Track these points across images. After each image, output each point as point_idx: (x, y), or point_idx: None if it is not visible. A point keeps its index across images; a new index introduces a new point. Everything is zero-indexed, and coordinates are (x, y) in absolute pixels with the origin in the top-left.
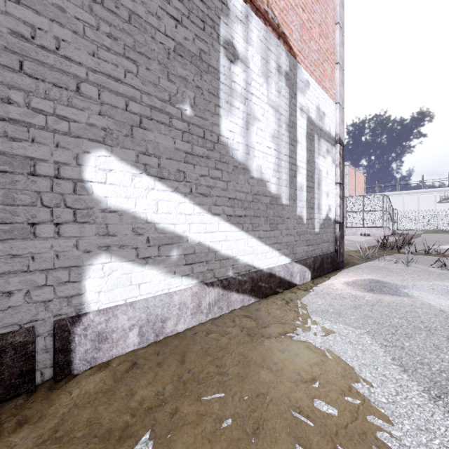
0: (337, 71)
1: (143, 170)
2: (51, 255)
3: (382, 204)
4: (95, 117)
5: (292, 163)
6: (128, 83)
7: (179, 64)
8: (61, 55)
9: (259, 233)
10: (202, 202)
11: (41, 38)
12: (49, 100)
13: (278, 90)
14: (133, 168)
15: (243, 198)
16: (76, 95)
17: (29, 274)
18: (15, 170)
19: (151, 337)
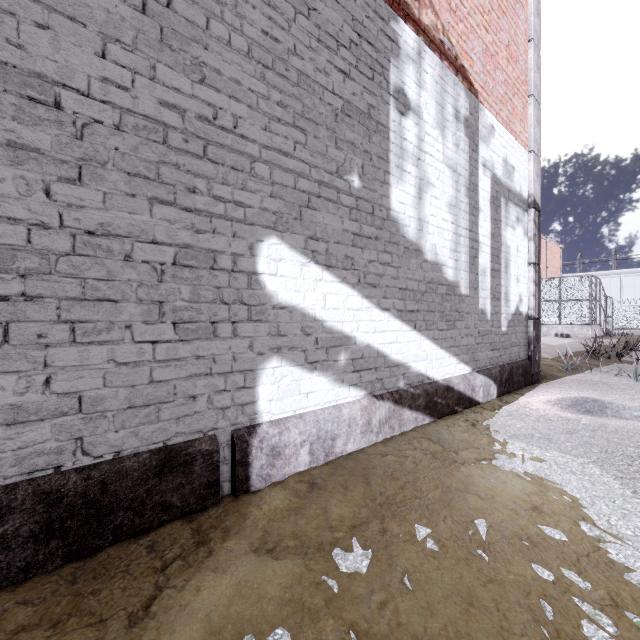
0: (531, 107)
1: (311, 258)
2: (229, 357)
3: (590, 290)
4: (267, 200)
5: (472, 239)
6: (297, 156)
7: (346, 126)
8: (237, 134)
9: (433, 334)
10: (370, 294)
11: (220, 118)
12: (227, 186)
13: (456, 143)
14: (302, 256)
15: (415, 287)
16: (251, 177)
17: (211, 378)
18: (199, 265)
19: (321, 456)
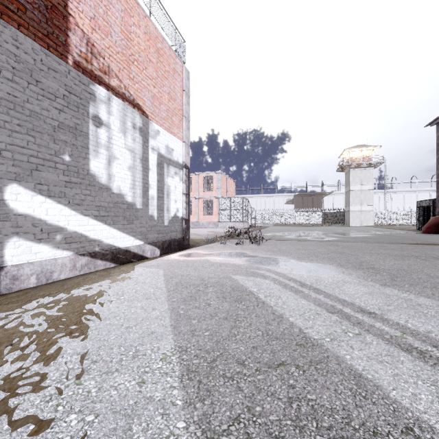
0: (184, 121)
1: (39, 193)
2: None
3: (242, 204)
4: (10, 167)
5: (145, 183)
6: (30, 147)
7: (61, 133)
8: None
9: (118, 226)
10: (77, 208)
11: None
12: None
13: (134, 139)
14: (33, 192)
15: (106, 205)
16: (0, 157)
17: None
18: None
19: (44, 280)
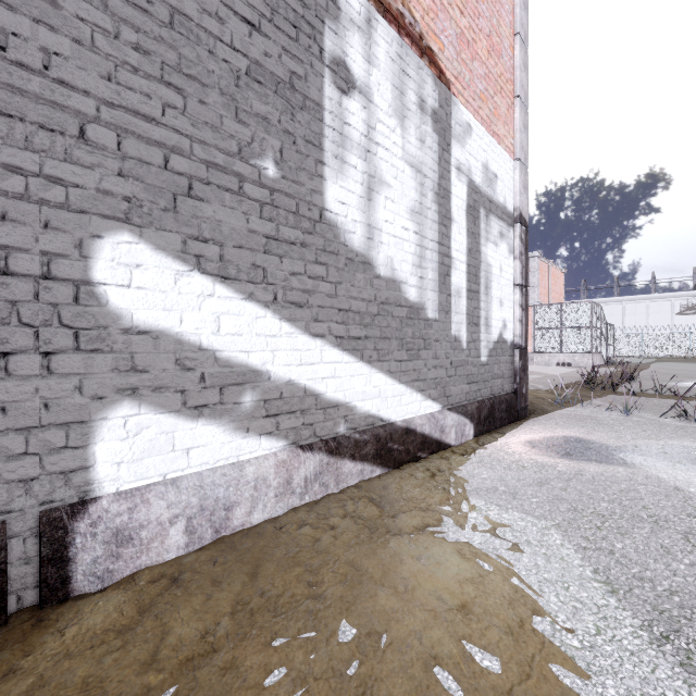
0: (517, 110)
1: (194, 266)
2: (35, 405)
3: (590, 317)
4: (111, 179)
5: (443, 254)
6: (169, 124)
7: (255, 95)
8: (53, 78)
9: (389, 365)
10: (294, 316)
11: (17, 49)
12: (32, 152)
13: (421, 139)
14: (178, 261)
15: (362, 309)
16: (80, 144)
17: None
18: None
19: (207, 534)
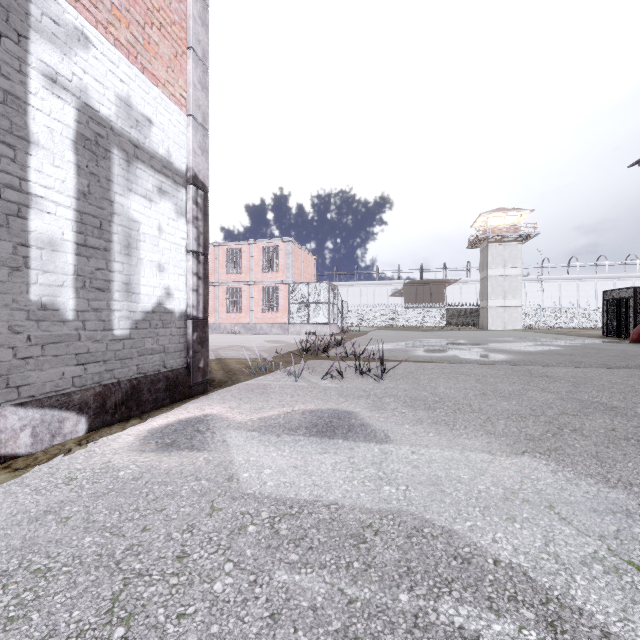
0: (190, 62)
1: None
2: None
3: (328, 295)
4: None
5: (3, 184)
6: None
7: None
8: None
9: None
10: None
11: None
12: None
13: None
14: None
15: None
16: None
17: None
18: None
19: None
